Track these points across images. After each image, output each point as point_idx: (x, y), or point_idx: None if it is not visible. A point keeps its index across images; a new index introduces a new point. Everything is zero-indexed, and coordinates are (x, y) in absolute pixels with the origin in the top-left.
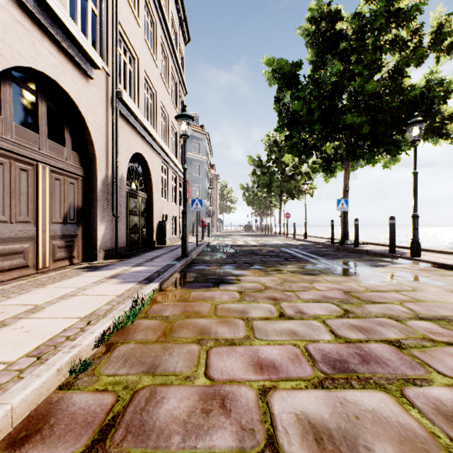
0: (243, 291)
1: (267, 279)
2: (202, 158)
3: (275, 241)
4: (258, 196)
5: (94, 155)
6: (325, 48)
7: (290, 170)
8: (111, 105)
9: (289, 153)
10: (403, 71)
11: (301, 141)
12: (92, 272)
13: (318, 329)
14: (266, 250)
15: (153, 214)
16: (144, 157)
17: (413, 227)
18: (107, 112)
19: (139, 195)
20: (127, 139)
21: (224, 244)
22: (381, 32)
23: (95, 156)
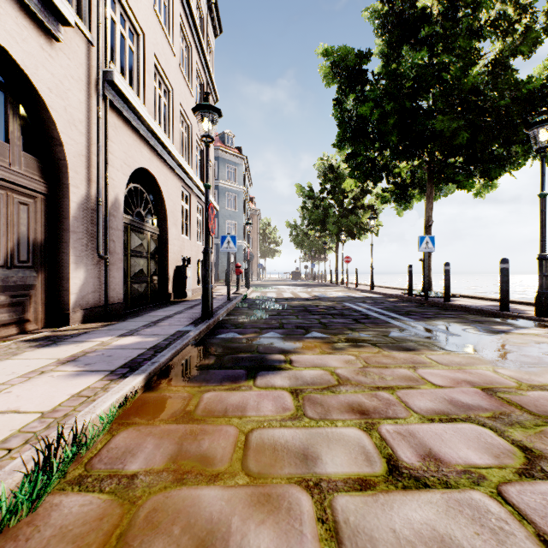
0: (299, 391)
1: (338, 359)
2: (238, 188)
3: (333, 292)
4: (309, 236)
5: (64, 162)
6: (400, 35)
7: (350, 203)
8: (96, 90)
9: (351, 177)
10: (506, 64)
11: (367, 161)
12: (42, 349)
13: (507, 534)
14: (324, 306)
15: (168, 257)
16: (154, 176)
17: (540, 274)
18: (90, 100)
19: (146, 229)
20: (125, 147)
21: (266, 297)
22: (480, 8)
23: (67, 164)
